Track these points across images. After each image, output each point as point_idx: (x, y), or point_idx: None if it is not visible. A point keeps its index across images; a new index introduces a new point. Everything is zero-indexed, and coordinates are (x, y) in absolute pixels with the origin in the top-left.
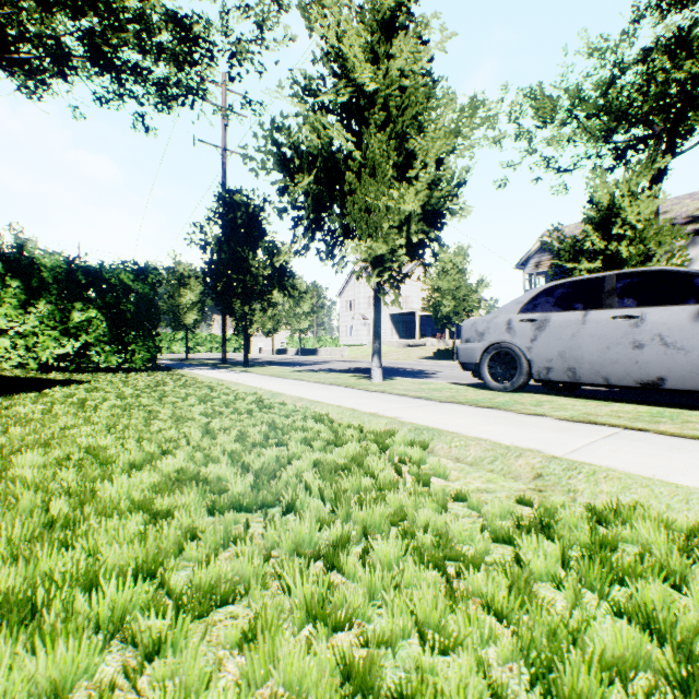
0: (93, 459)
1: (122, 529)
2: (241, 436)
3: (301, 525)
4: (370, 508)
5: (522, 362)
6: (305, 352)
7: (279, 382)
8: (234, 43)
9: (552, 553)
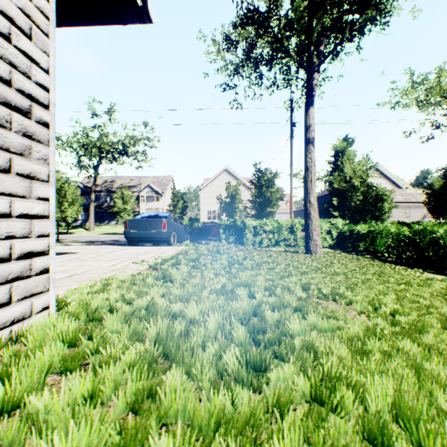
0: None
1: None
2: None
3: None
4: None
5: None
6: None
7: None
8: None
9: None
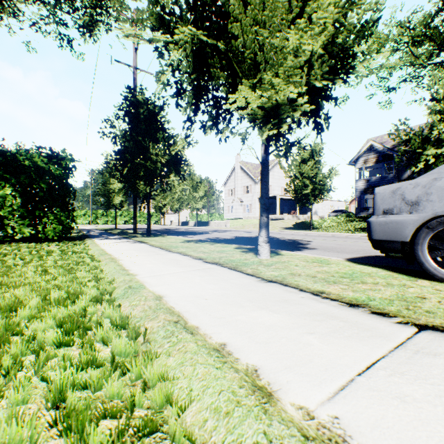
0: None
1: None
2: None
3: None
4: None
5: None
6: (200, 223)
7: (158, 258)
8: None
9: None
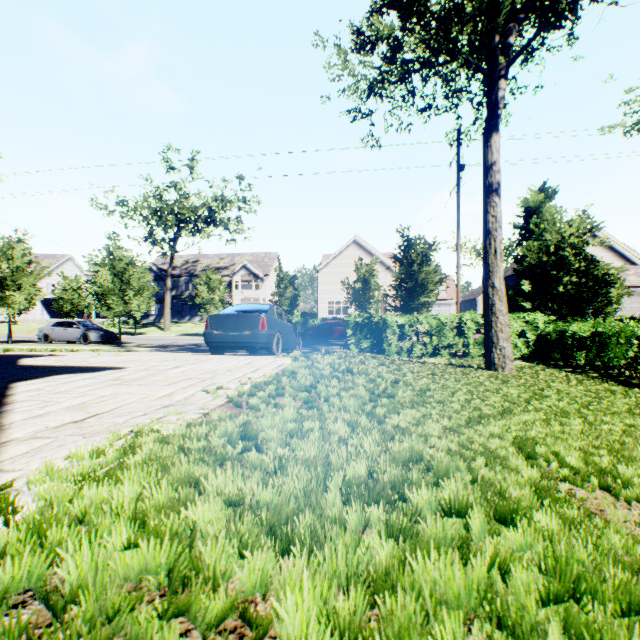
0: None
1: None
2: None
3: None
4: None
5: (51, 337)
6: None
7: None
8: None
9: None
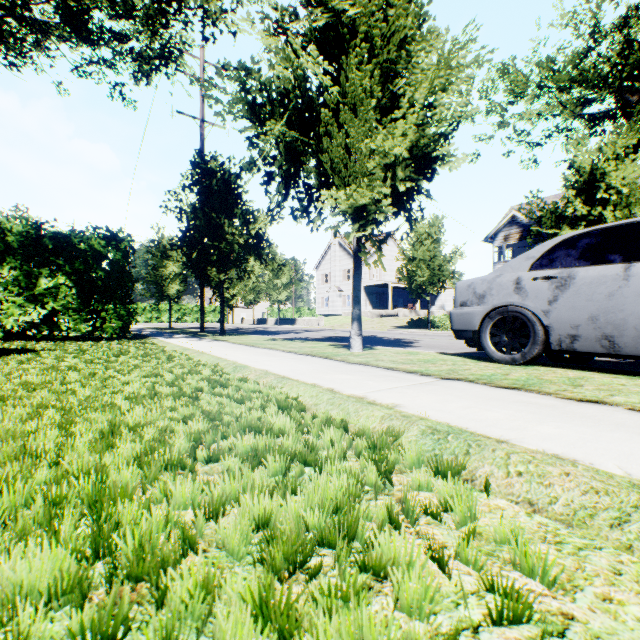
0: None
1: None
2: (151, 445)
3: None
4: None
5: (537, 328)
6: (283, 321)
7: (248, 352)
8: (207, 1)
9: None
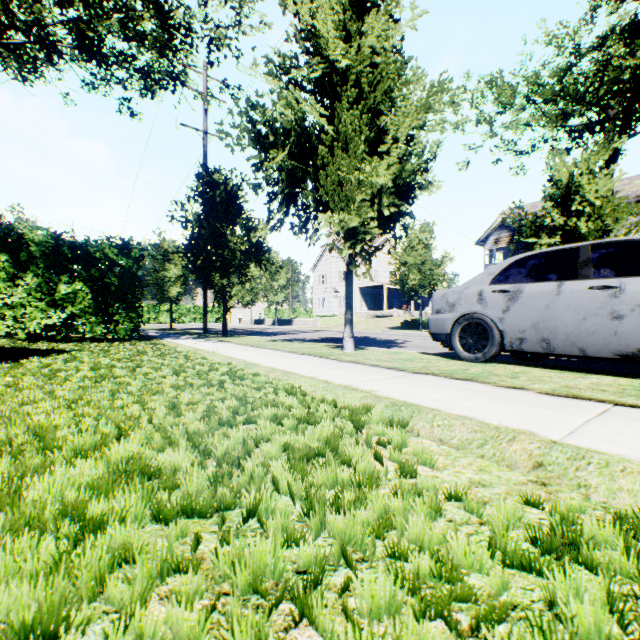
0: (37, 443)
1: (35, 550)
2: (208, 413)
3: (263, 547)
4: (350, 516)
5: (494, 332)
6: (281, 322)
7: (254, 352)
8: (212, 29)
9: (596, 594)
